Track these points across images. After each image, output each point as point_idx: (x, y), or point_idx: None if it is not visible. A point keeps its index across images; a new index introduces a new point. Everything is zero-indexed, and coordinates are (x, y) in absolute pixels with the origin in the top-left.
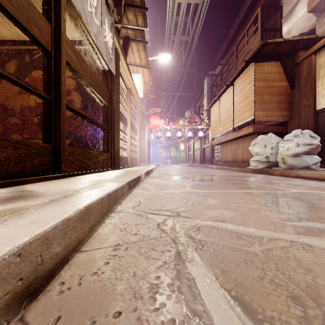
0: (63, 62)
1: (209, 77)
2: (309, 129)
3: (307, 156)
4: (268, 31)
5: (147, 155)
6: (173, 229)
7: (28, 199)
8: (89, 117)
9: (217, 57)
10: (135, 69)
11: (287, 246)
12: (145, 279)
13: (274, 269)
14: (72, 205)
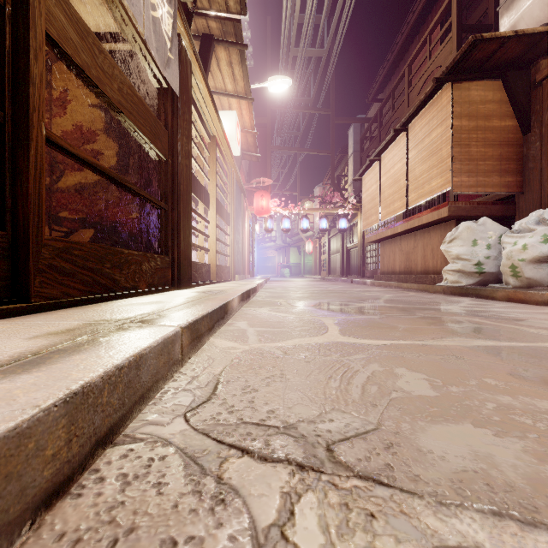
0: (37, 32)
1: (357, 125)
2: None
3: None
4: (471, 32)
5: (247, 261)
6: None
7: None
8: (116, 177)
9: (372, 87)
10: (225, 102)
11: None
12: None
13: None
14: None
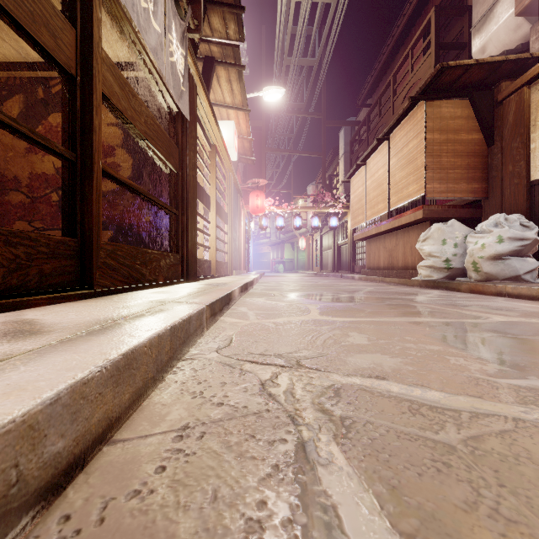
0: (97, 94)
1: (348, 127)
2: (518, 213)
3: (517, 258)
4: (447, 49)
5: (243, 258)
6: (291, 393)
7: (19, 338)
8: (143, 192)
9: (361, 93)
10: (224, 112)
11: (510, 430)
12: (236, 507)
13: (495, 484)
14: (100, 351)
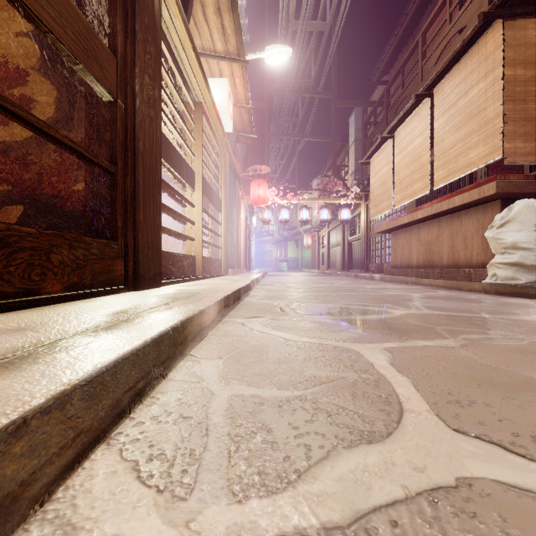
0: None
1: (359, 111)
2: None
3: None
4: None
5: (243, 255)
6: None
7: None
8: None
9: (377, 67)
10: (215, 68)
11: None
12: None
13: None
14: None
